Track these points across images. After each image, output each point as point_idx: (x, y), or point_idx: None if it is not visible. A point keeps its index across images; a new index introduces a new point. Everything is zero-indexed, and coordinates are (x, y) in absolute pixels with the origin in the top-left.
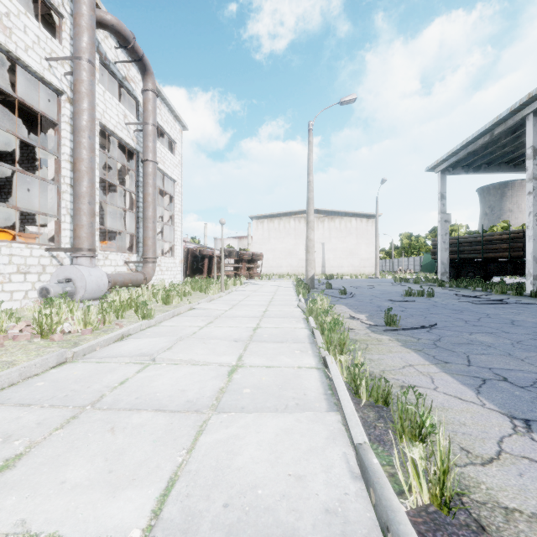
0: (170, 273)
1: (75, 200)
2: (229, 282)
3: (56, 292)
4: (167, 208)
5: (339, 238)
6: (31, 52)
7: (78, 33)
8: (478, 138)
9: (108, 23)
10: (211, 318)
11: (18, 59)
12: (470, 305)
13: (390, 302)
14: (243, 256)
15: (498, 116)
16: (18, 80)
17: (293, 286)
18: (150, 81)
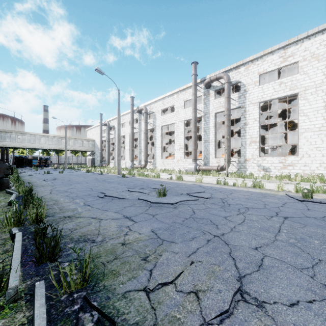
0: None
1: None
2: None
3: None
4: None
5: None
6: None
7: None
8: None
9: None
10: None
11: None
12: None
13: None
14: None
15: None
16: None
17: None
18: None
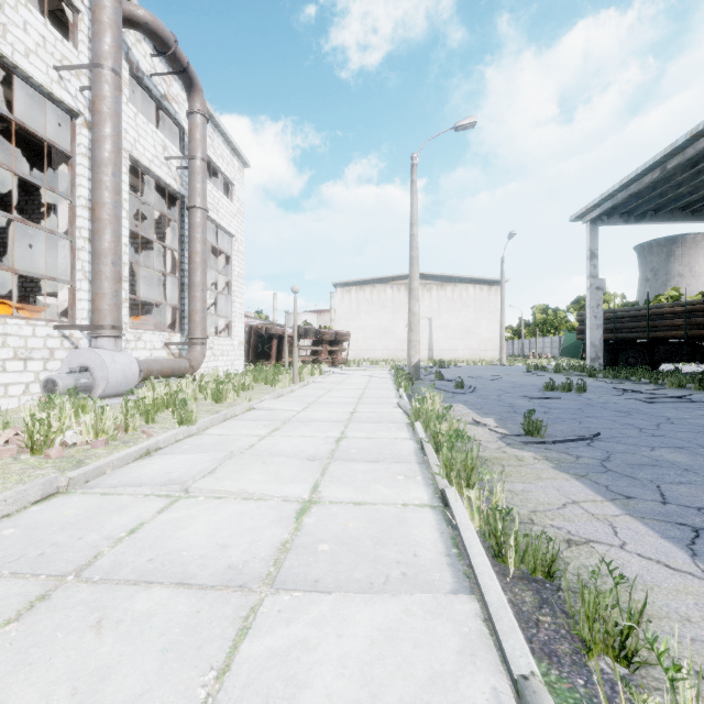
0: (226, 359)
1: (93, 259)
2: (305, 370)
3: (66, 385)
4: (222, 272)
5: (451, 312)
6: (34, 58)
7: (98, 33)
8: (644, 175)
9: (140, 21)
10: (276, 423)
11: (15, 67)
12: (639, 405)
13: (526, 399)
14: (324, 336)
15: (673, 143)
16: (18, 96)
17: (390, 376)
18: (198, 101)
